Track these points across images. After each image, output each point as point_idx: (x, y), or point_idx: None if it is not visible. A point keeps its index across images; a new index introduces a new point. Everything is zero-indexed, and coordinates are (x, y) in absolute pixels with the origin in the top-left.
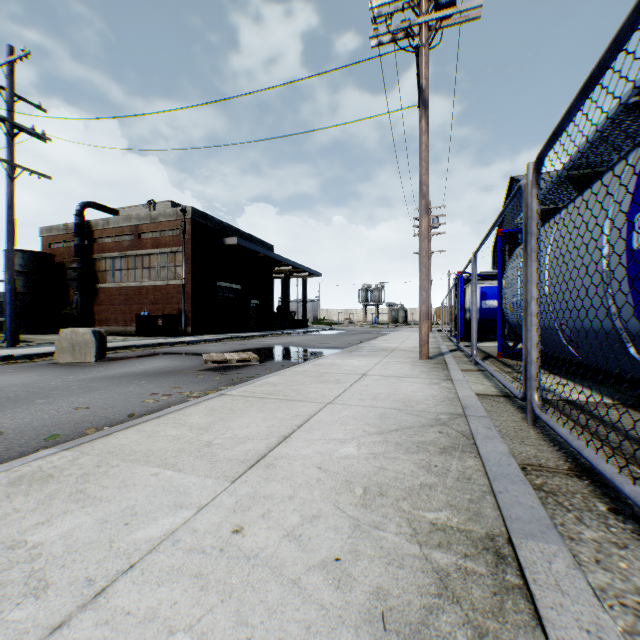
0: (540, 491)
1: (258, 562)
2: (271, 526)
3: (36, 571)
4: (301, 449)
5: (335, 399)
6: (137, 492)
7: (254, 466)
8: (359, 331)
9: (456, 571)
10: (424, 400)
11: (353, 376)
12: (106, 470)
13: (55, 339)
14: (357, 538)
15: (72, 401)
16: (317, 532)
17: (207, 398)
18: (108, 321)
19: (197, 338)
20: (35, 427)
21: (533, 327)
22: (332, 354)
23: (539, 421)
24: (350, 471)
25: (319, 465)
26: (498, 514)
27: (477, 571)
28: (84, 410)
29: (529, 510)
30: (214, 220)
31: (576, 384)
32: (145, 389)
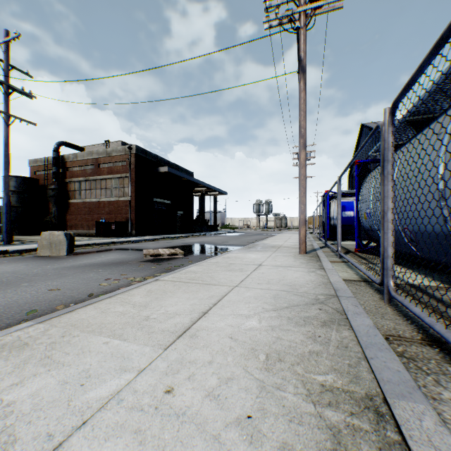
0: (402, 357)
1: (185, 419)
2: (195, 387)
3: (7, 427)
4: (216, 322)
5: (240, 283)
6: (91, 358)
7: (181, 336)
8: (254, 233)
9: (345, 428)
10: (305, 284)
11: (252, 266)
12: (69, 339)
13: (39, 239)
14: (264, 398)
15: (48, 284)
16: (232, 392)
17: (146, 282)
18: (76, 226)
19: (139, 238)
20: (20, 304)
21: (389, 230)
22: (236, 250)
23: (393, 300)
24: (254, 340)
25: (230, 335)
26: (373, 377)
27: (362, 428)
28: (56, 291)
29: (396, 373)
30: (151, 154)
31: (415, 272)
32: (101, 275)
